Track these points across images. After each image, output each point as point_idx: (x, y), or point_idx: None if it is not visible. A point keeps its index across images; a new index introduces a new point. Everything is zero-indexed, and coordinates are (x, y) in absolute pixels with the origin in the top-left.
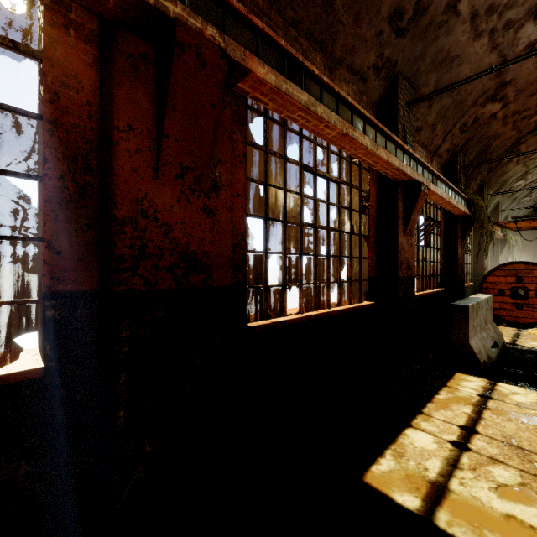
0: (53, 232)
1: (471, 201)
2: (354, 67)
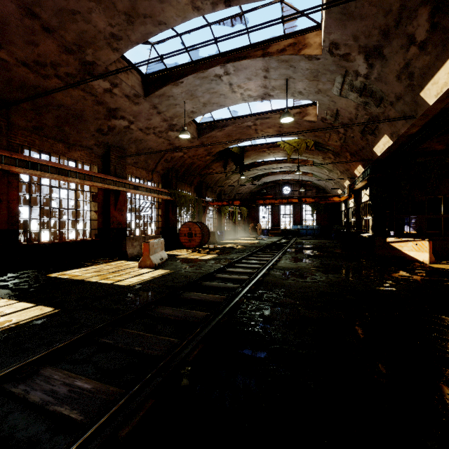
0: None
1: (173, 194)
2: (83, 145)
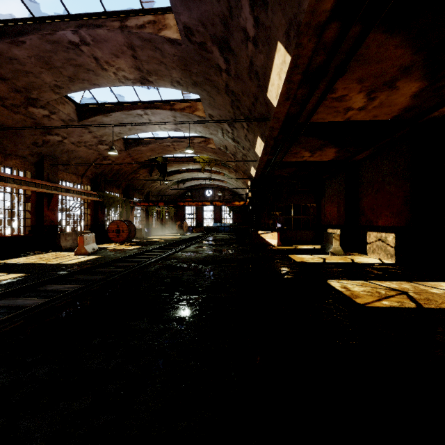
0: None
1: (102, 196)
2: (19, 155)
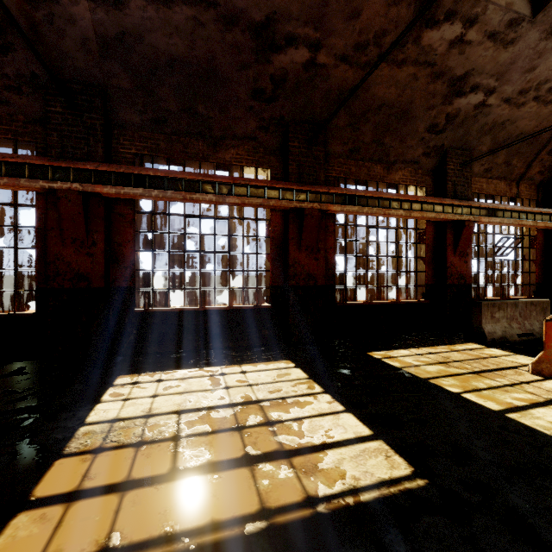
0: (272, 268)
1: None
2: (406, 160)
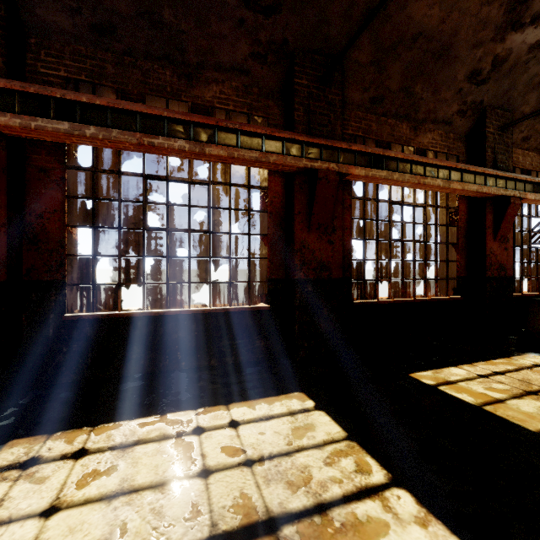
0: (270, 255)
1: None
2: (438, 119)
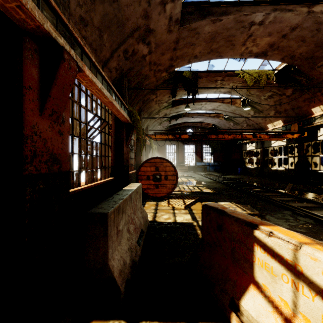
0: None
1: (132, 113)
2: None
